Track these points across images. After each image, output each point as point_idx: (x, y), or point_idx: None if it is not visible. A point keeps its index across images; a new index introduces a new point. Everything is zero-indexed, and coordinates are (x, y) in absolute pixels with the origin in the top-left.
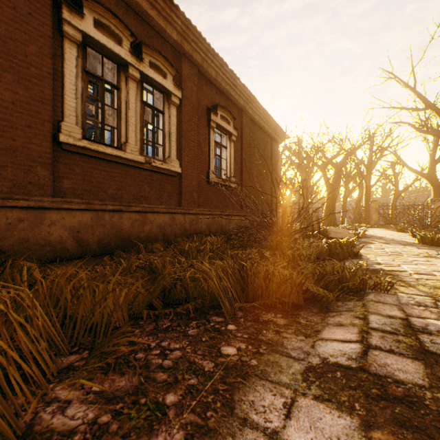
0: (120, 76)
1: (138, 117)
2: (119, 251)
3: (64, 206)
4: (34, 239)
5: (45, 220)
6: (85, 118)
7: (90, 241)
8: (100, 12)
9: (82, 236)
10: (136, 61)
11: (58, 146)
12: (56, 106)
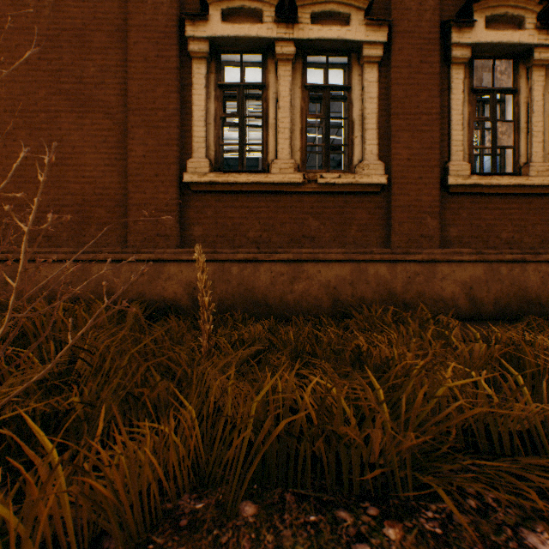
0: (517, 73)
1: (545, 119)
2: (532, 318)
3: (453, 258)
4: (428, 294)
5: (435, 274)
6: (471, 149)
7: (483, 300)
8: (493, 4)
9: (473, 293)
10: (545, 36)
11: (443, 191)
12: (441, 148)
